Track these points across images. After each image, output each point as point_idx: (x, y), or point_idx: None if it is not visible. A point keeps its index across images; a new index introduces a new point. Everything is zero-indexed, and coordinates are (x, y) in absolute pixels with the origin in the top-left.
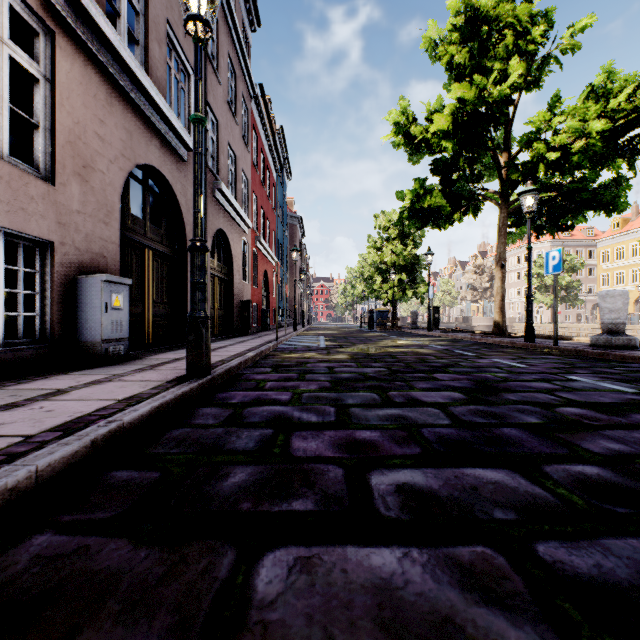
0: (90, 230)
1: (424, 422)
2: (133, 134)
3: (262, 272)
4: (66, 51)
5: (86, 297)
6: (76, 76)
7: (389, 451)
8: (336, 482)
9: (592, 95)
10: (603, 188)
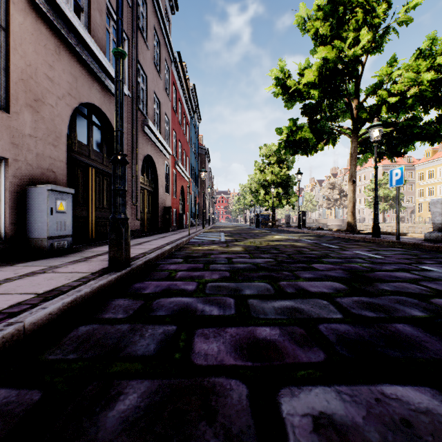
0: (41, 150)
1: (318, 316)
2: (78, 79)
3: (180, 187)
4: (19, 7)
5: (35, 203)
6: (28, 28)
7: (293, 356)
8: (240, 411)
9: (420, 56)
10: (428, 124)
